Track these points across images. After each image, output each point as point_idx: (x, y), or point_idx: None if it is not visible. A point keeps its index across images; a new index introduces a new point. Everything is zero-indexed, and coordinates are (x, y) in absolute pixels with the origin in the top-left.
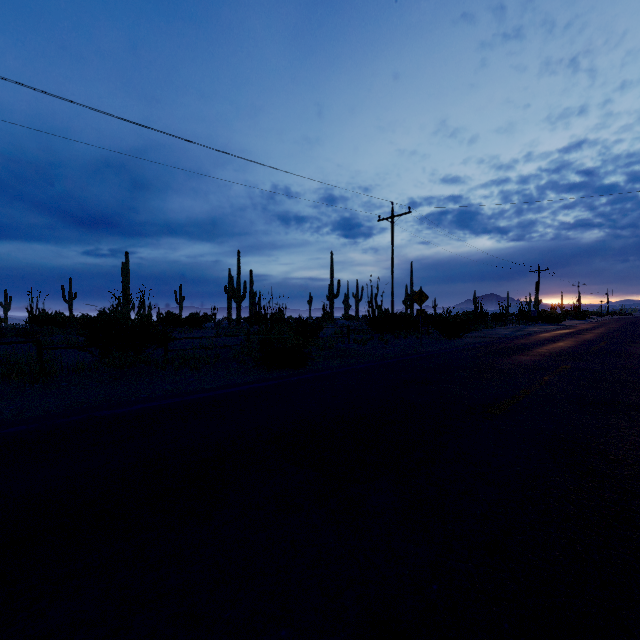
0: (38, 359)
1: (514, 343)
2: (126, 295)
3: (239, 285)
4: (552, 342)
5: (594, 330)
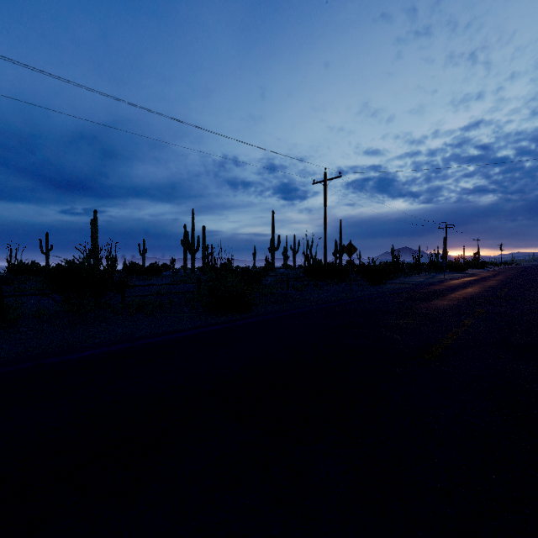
0: None
1: (430, 289)
2: (94, 247)
3: (193, 239)
4: (462, 288)
5: (494, 277)
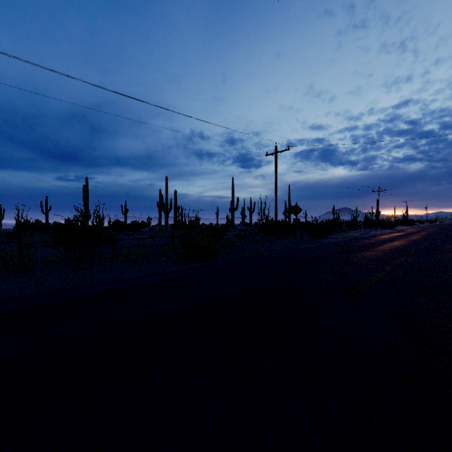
0: (19, 255)
1: (363, 242)
2: (86, 208)
3: (167, 201)
4: (390, 242)
5: (418, 233)
